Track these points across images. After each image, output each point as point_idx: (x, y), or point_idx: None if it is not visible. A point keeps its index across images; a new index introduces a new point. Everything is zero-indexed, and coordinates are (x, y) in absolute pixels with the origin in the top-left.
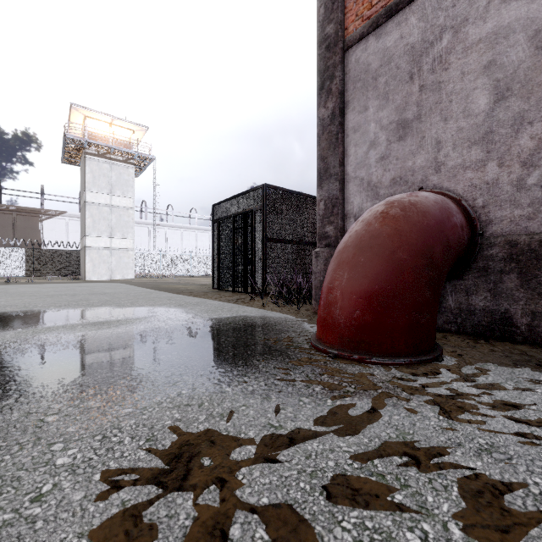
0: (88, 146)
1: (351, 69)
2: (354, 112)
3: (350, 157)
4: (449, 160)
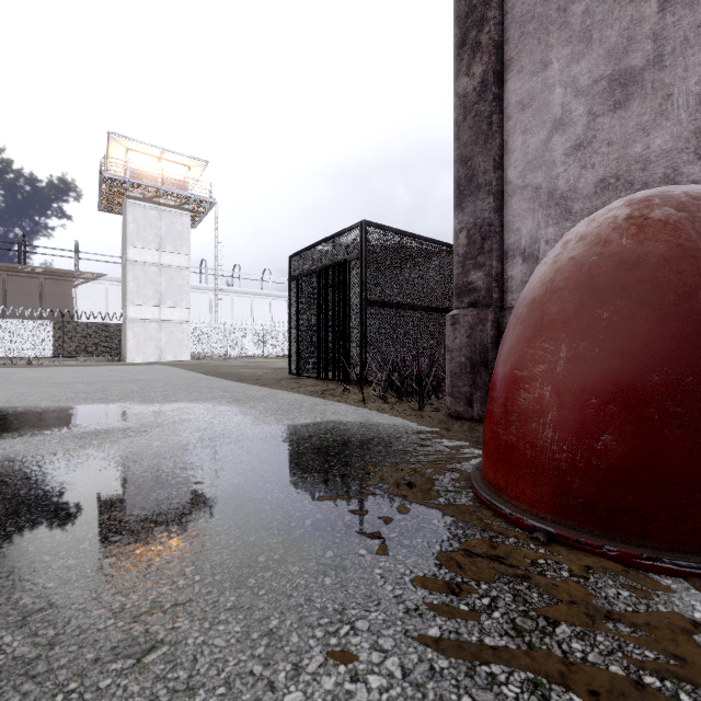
0: (131, 188)
1: (517, 2)
2: (521, 75)
3: (513, 154)
4: None
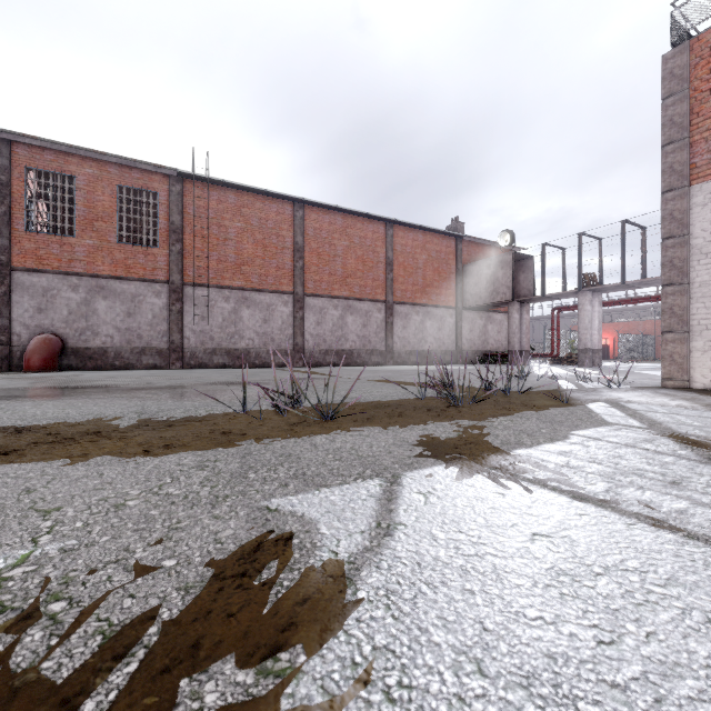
0: None
1: (16, 279)
2: (17, 296)
3: (15, 312)
4: (57, 325)
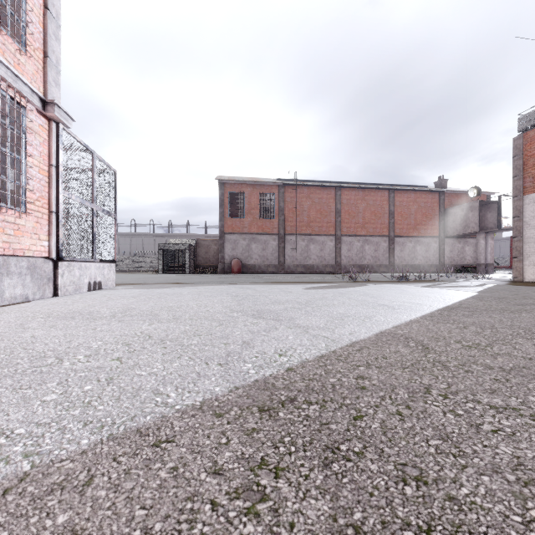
0: None
1: (226, 237)
2: (226, 244)
3: (225, 250)
4: (238, 255)
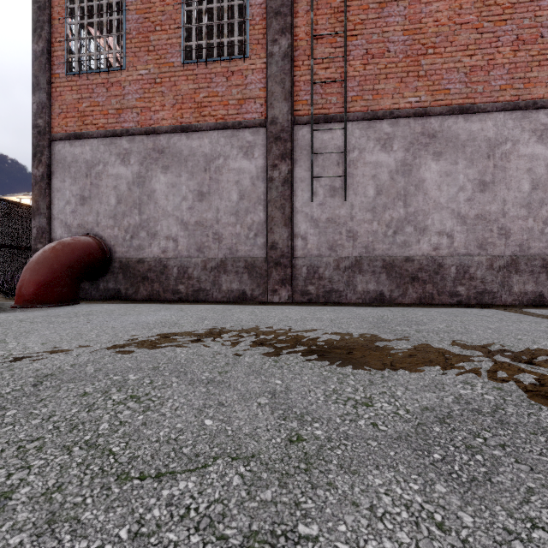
0: None
1: (56, 153)
2: (58, 180)
3: (55, 205)
4: (102, 222)
